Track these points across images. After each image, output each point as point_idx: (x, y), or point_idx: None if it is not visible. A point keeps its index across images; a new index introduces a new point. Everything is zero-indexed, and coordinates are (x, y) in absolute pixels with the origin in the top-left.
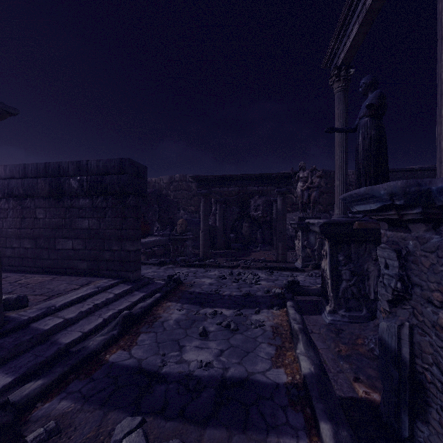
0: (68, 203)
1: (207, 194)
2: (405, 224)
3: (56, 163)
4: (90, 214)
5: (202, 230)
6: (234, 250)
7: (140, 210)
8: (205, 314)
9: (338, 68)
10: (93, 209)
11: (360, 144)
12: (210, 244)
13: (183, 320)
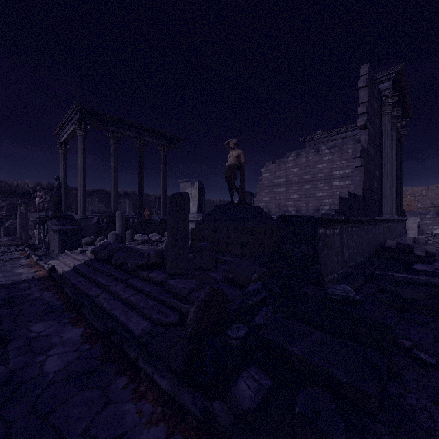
0: None
1: None
2: (48, 220)
3: None
4: None
5: None
6: None
7: None
8: None
9: (61, 143)
10: None
11: (54, 196)
12: None
13: None
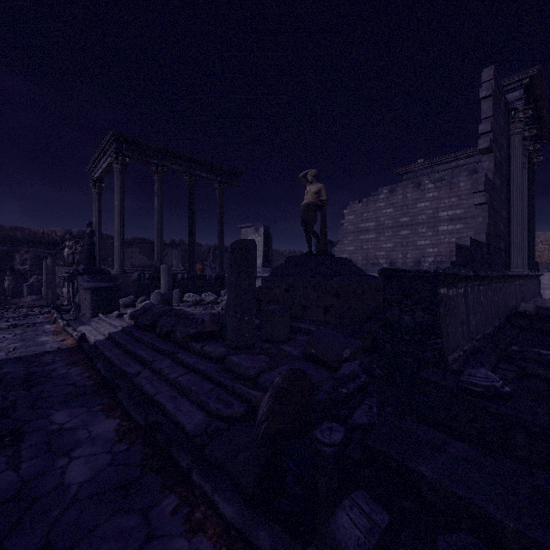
0: None
1: None
2: (78, 275)
3: None
4: None
5: None
6: None
7: None
8: (2, 320)
9: (95, 181)
10: None
11: (86, 246)
12: None
13: None
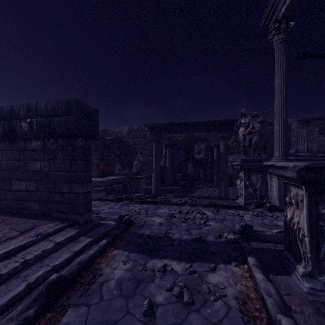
0: (22, 145)
1: (158, 139)
2: None
3: (8, 106)
4: (41, 157)
5: (154, 170)
6: (181, 186)
7: (90, 152)
8: (152, 270)
9: (279, 22)
10: (44, 151)
11: None
12: (161, 181)
13: (126, 279)
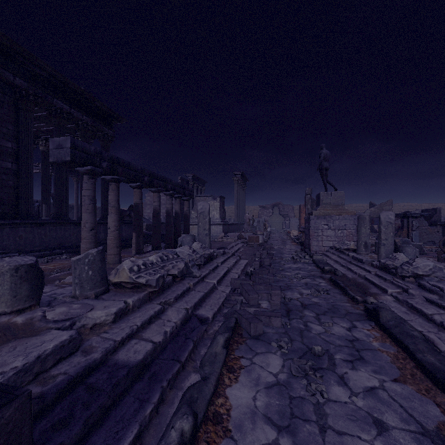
0: None
1: None
2: None
3: None
4: None
5: None
6: None
7: None
8: None
9: None
10: None
11: (36, 210)
12: None
13: None
